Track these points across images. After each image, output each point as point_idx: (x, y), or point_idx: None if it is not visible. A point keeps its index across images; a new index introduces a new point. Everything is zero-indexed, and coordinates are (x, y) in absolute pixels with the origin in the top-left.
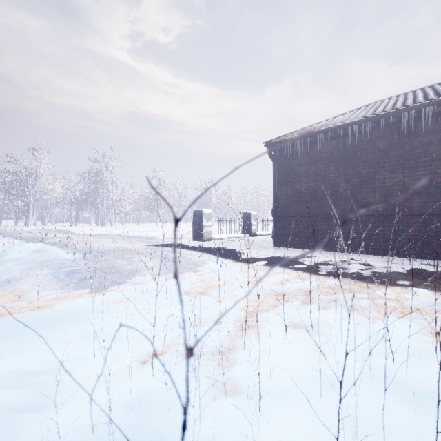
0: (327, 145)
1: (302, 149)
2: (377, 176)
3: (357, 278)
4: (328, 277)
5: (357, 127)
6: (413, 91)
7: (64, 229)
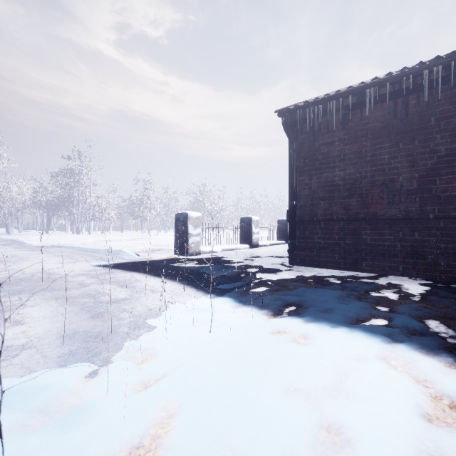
0: (377, 110)
1: (340, 114)
2: None
3: None
4: None
5: (440, 69)
6: None
7: (15, 239)
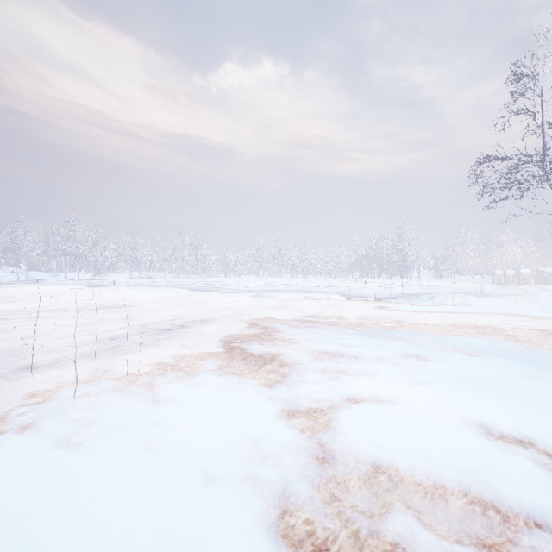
0: None
1: None
2: None
3: None
4: None
5: None
6: None
7: None
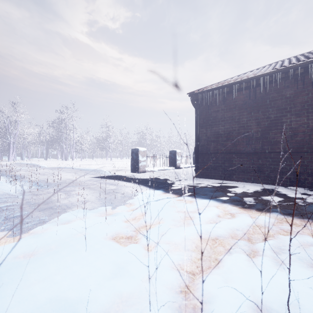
0: (241, 95)
1: (220, 97)
2: (284, 120)
3: (285, 213)
4: (256, 211)
5: (268, 77)
6: (307, 52)
7: (33, 163)
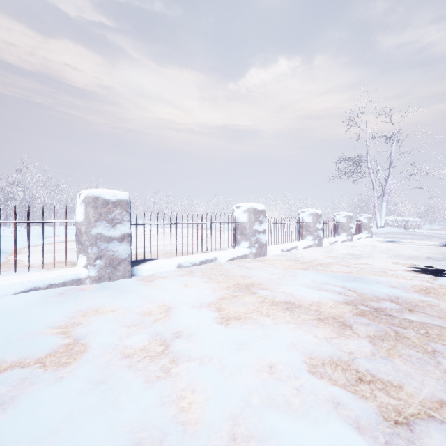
0: None
1: None
2: None
3: None
4: None
5: None
6: None
7: None
